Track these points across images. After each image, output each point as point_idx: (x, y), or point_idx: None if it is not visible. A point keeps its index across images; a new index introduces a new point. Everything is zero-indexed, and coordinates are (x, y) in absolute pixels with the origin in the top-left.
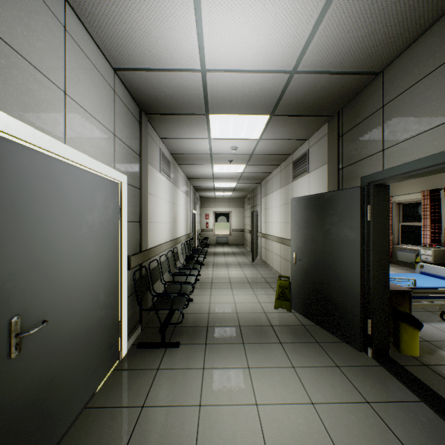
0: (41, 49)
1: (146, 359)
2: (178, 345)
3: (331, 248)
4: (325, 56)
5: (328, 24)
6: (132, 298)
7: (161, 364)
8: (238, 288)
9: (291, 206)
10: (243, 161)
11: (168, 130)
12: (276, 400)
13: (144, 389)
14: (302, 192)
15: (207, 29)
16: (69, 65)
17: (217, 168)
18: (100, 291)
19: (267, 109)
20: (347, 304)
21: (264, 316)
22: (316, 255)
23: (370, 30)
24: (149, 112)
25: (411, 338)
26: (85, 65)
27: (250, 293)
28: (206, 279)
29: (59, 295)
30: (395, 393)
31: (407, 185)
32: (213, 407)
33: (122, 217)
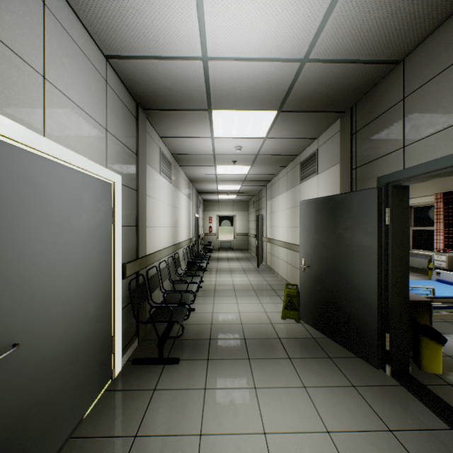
0: (12, 22)
1: (142, 378)
2: (177, 362)
3: (344, 255)
4: (340, 41)
5: (346, 1)
6: (127, 309)
7: (158, 384)
8: (243, 296)
9: (300, 209)
10: (247, 162)
11: (168, 128)
12: (286, 427)
13: (138, 414)
14: (310, 195)
15: (209, 7)
16: (49, 46)
17: (220, 170)
18: (89, 304)
19: (274, 104)
20: (362, 316)
21: (271, 328)
22: (327, 262)
23: (393, 9)
24: (146, 108)
25: (434, 354)
26: (70, 48)
27: (256, 301)
28: (209, 286)
29: (36, 311)
30: (420, 418)
31: (418, 187)
32: (216, 436)
33: (115, 221)
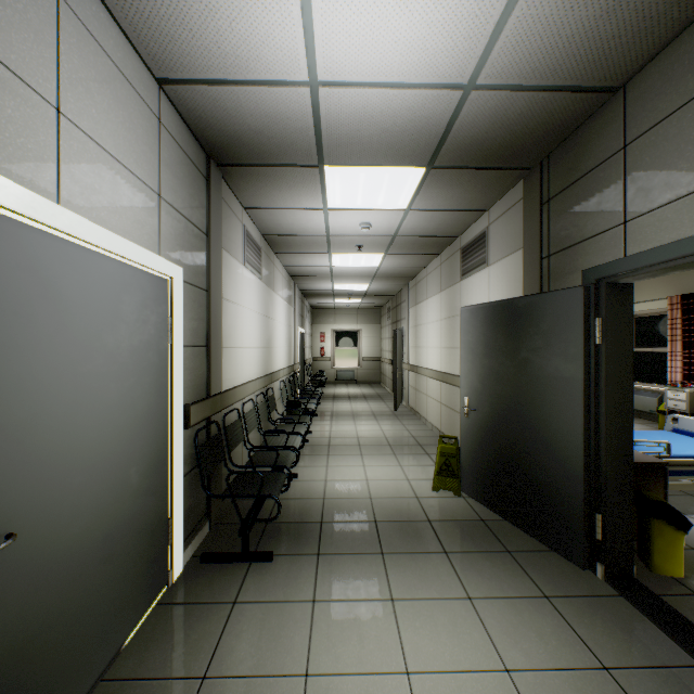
0: (5, 20)
1: (215, 584)
2: (271, 558)
3: (530, 391)
4: (526, 56)
5: None
6: (193, 477)
7: (241, 593)
8: (373, 455)
9: (461, 320)
10: (379, 248)
11: (256, 194)
12: (442, 663)
13: (208, 643)
14: (477, 298)
15: (319, 1)
16: (66, 61)
17: (338, 259)
18: (131, 469)
19: (422, 156)
20: (559, 488)
21: (416, 504)
22: (504, 402)
23: (610, 5)
24: (222, 162)
25: (671, 546)
26: (101, 65)
27: (392, 463)
28: (319, 439)
29: (44, 482)
30: (652, 649)
31: (643, 287)
32: (331, 678)
33: (173, 339)
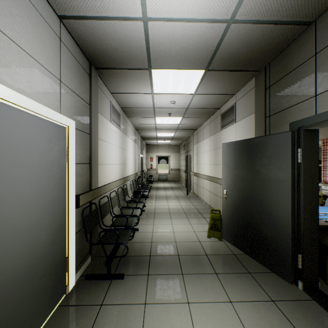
0: None
1: (91, 293)
2: (122, 277)
3: (260, 187)
4: (263, 1)
5: None
6: (81, 233)
7: (105, 299)
8: (176, 218)
9: (222, 150)
10: (179, 114)
11: (117, 85)
12: None
13: None
14: (229, 139)
15: None
16: None
17: (159, 120)
18: (41, 233)
19: (203, 63)
20: (277, 239)
21: (199, 245)
22: (246, 193)
23: None
24: (98, 67)
25: None
26: (21, 0)
27: (186, 222)
28: (150, 209)
29: None
30: None
31: None
32: None
33: (68, 160)
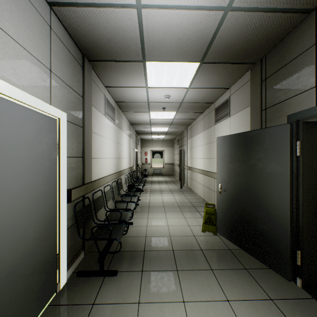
0: None
1: (83, 291)
2: (116, 274)
3: (256, 181)
4: None
5: None
6: (73, 228)
7: (97, 298)
8: (171, 212)
9: (217, 143)
10: (174, 109)
11: (111, 78)
12: None
13: None
14: (223, 133)
15: None
16: None
17: (153, 115)
18: (28, 230)
19: (198, 55)
20: (274, 234)
21: (194, 240)
22: (241, 187)
23: None
24: (91, 59)
25: None
26: None
27: (180, 216)
28: (144, 203)
29: None
30: None
31: None
32: None
33: (59, 153)
